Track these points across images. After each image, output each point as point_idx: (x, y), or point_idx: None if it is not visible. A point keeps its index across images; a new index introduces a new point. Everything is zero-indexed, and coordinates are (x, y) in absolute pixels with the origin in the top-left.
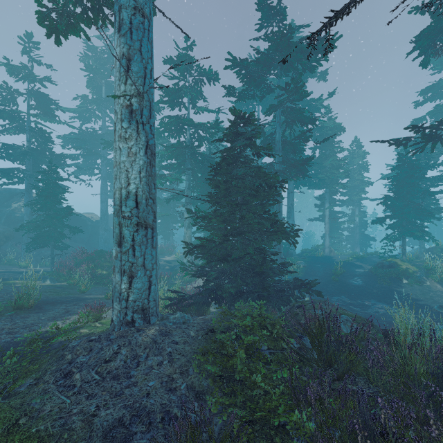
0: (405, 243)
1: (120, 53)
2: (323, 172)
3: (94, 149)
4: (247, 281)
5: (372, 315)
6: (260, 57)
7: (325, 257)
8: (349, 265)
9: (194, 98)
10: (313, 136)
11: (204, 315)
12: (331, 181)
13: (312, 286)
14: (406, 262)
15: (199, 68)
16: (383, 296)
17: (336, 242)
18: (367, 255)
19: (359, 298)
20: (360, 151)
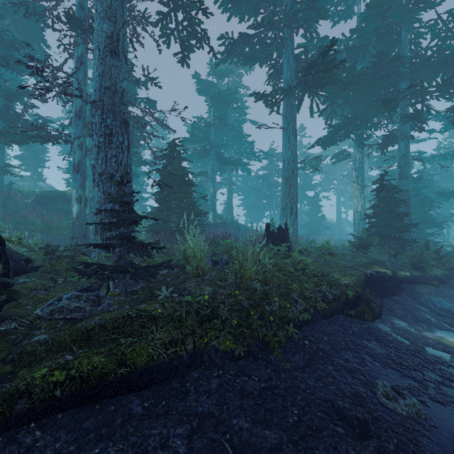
0: None
1: (355, 175)
2: None
3: (332, 175)
4: None
5: None
6: None
7: None
8: None
9: None
10: None
11: None
12: None
13: None
14: None
15: None
16: None
17: None
18: None
19: None
20: None
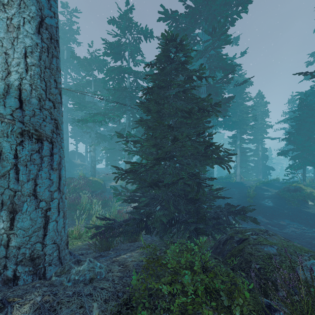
0: (305, 171)
1: None
2: (235, 116)
3: None
4: (180, 208)
5: (291, 235)
6: (188, 11)
7: (237, 183)
8: (258, 189)
9: (133, 53)
10: (227, 88)
11: (134, 245)
12: (242, 124)
13: (246, 212)
14: (309, 187)
15: (137, 27)
16: (295, 216)
17: (245, 171)
18: (270, 181)
19: (274, 218)
20: (262, 102)
